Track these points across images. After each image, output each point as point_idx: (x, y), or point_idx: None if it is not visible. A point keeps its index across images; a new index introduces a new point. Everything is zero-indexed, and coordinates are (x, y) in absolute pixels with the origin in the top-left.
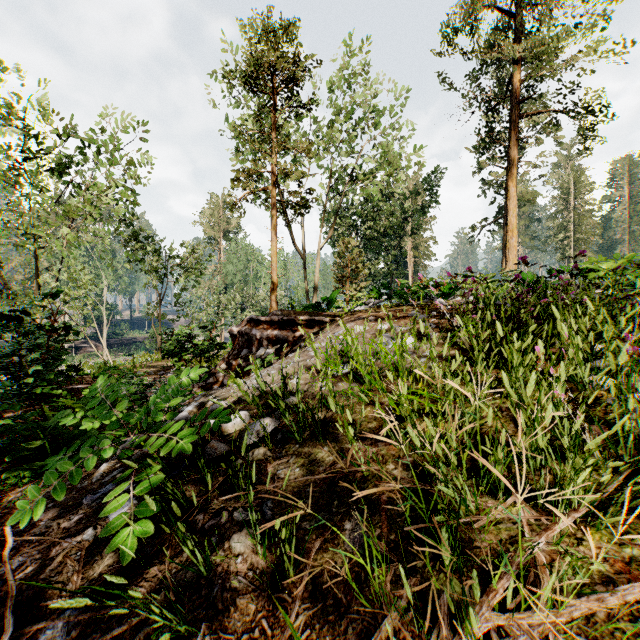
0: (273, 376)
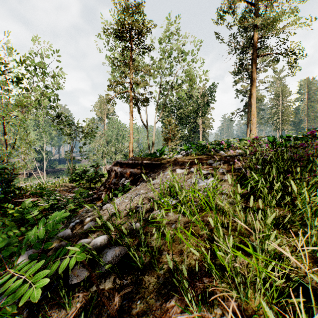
0: (126, 204)
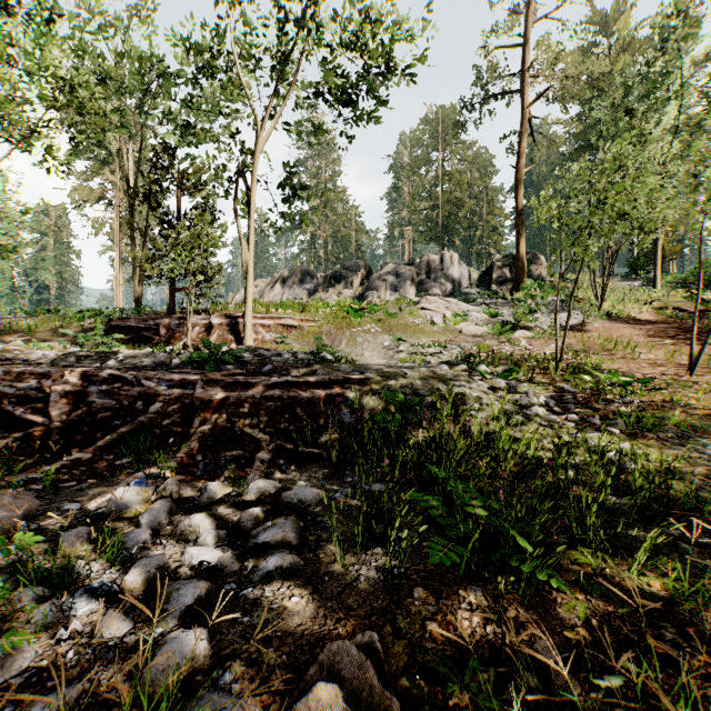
0: None
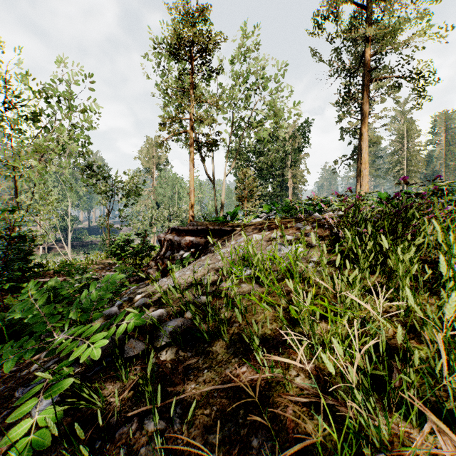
0: (188, 276)
